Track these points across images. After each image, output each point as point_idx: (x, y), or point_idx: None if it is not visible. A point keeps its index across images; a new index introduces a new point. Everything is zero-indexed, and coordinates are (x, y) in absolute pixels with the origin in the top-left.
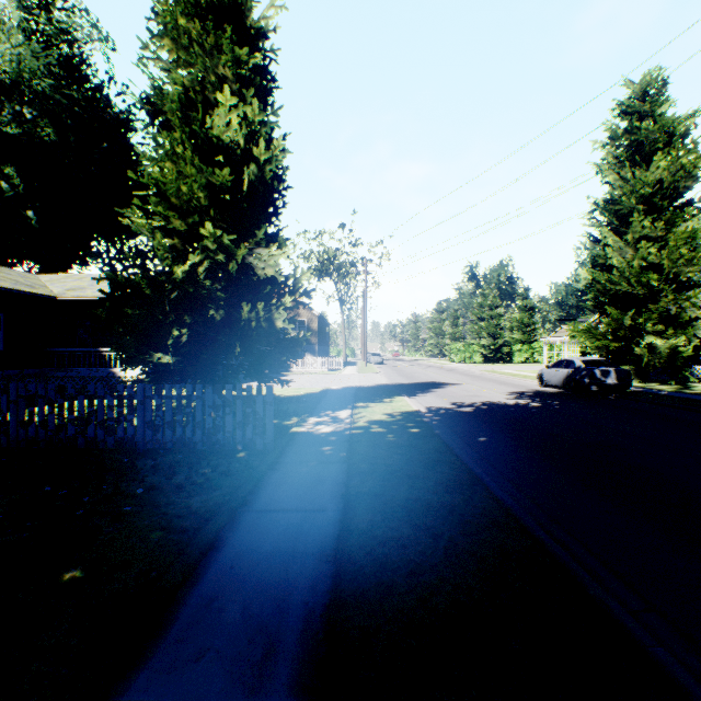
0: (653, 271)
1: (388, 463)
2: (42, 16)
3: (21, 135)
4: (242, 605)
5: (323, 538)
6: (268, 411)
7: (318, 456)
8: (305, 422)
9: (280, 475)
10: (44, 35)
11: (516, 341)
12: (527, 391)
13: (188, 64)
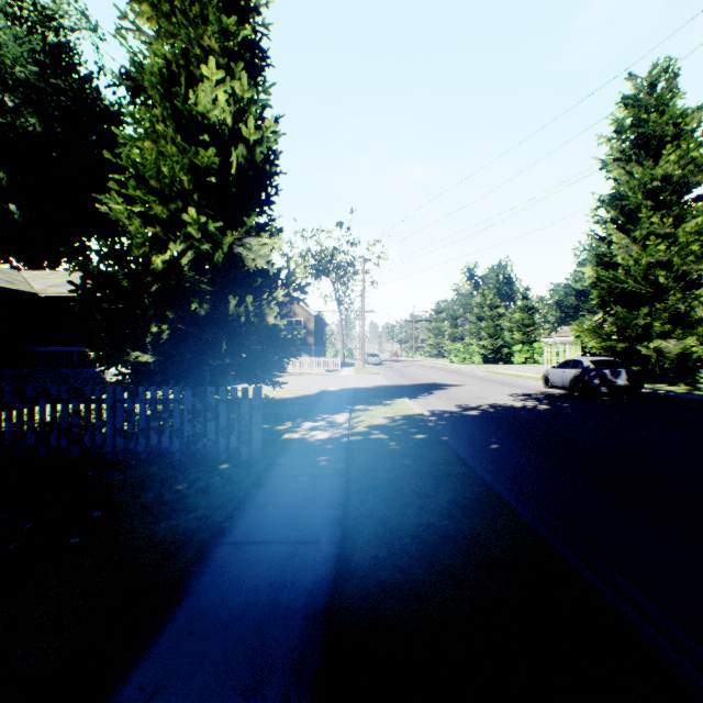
0: (660, 268)
1: (392, 477)
2: (26, 1)
3: (3, 125)
4: (195, 702)
5: (314, 584)
6: (256, 416)
7: (311, 468)
8: (298, 427)
9: (267, 494)
10: (28, 21)
11: (516, 341)
12: (533, 393)
13: (171, 34)
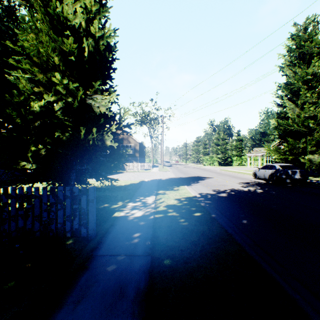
0: (310, 119)
1: (185, 257)
2: None
3: None
4: None
5: None
6: (91, 207)
7: (127, 246)
8: (124, 207)
9: (86, 280)
10: None
11: (234, 155)
12: (250, 182)
13: None
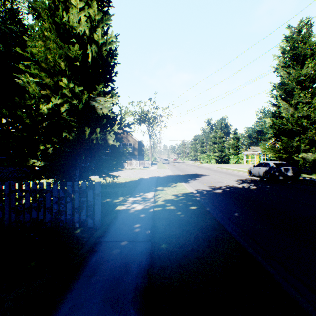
0: (303, 118)
1: (181, 243)
2: None
3: None
4: None
5: None
6: (97, 200)
7: (130, 234)
8: (126, 201)
9: (96, 260)
10: None
11: (231, 153)
12: (245, 179)
13: None
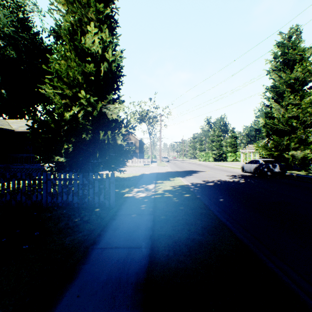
0: (293, 119)
1: (175, 215)
2: None
3: None
4: None
5: (139, 269)
6: (112, 186)
7: (137, 210)
8: (131, 191)
9: (116, 223)
10: (10, 7)
11: (228, 151)
12: (237, 174)
13: (73, 11)
